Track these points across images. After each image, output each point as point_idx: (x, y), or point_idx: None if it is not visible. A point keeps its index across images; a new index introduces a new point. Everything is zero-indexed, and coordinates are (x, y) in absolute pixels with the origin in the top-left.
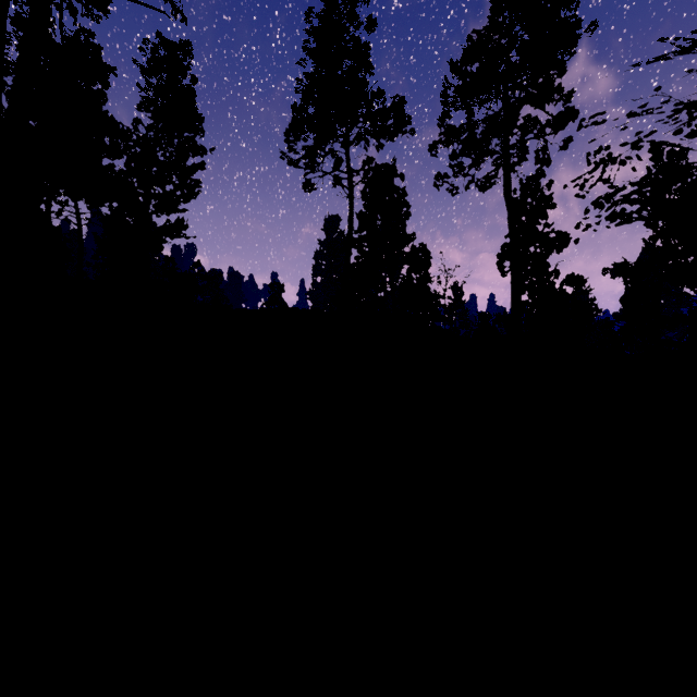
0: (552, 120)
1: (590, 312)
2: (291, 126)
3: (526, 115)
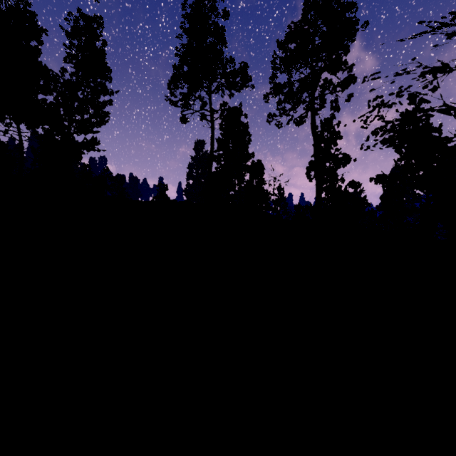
0: (341, 82)
1: (364, 204)
2: (172, 79)
3: (325, 78)
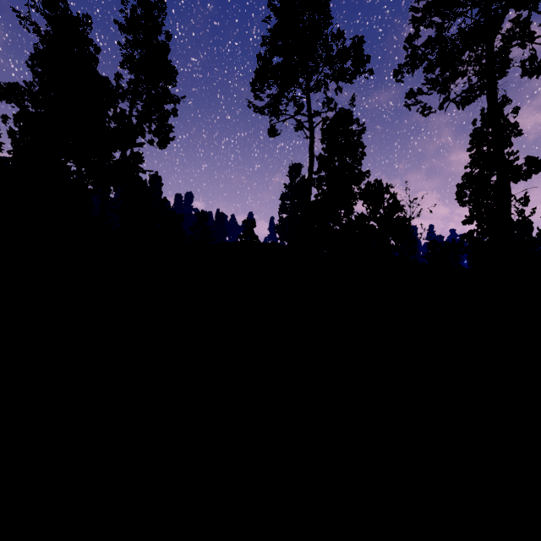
0: None
1: None
2: (256, 74)
3: (515, 17)
